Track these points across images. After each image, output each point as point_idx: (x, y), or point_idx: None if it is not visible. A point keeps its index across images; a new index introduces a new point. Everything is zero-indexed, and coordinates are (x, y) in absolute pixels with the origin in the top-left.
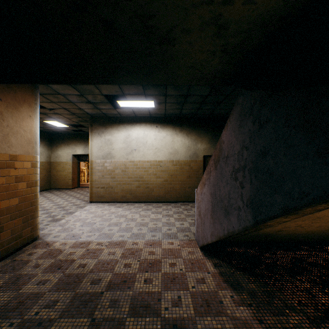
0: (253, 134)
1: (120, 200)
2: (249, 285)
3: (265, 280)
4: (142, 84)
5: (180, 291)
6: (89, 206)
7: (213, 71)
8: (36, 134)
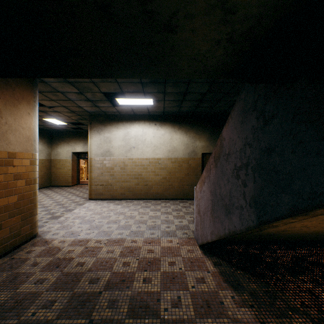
0: (257, 130)
1: (119, 198)
2: (250, 284)
3: (266, 280)
4: (141, 77)
5: (180, 291)
6: (88, 203)
7: (216, 63)
8: (35, 132)
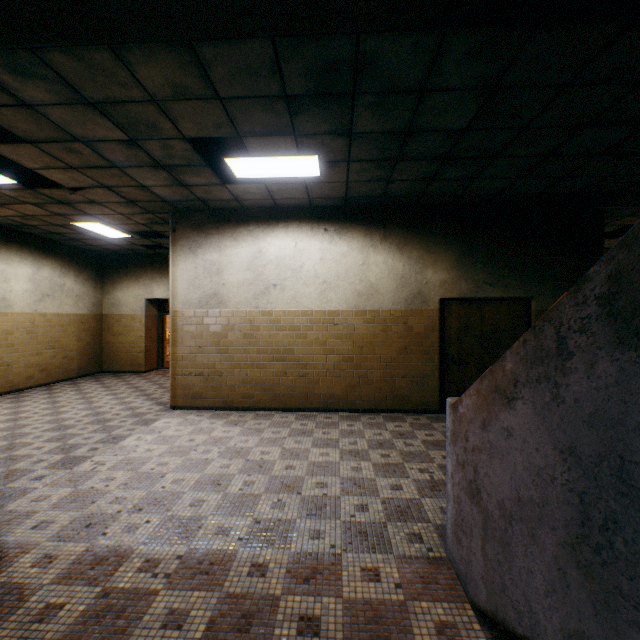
0: None
1: (240, 405)
2: None
3: None
4: None
5: None
6: (166, 419)
7: None
8: None
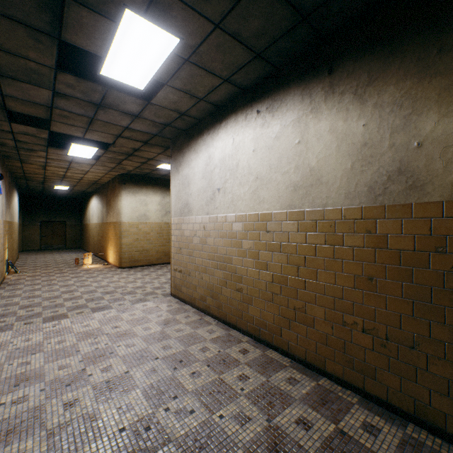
0: None
1: (198, 305)
2: None
3: None
4: None
5: None
6: (150, 302)
7: None
8: None
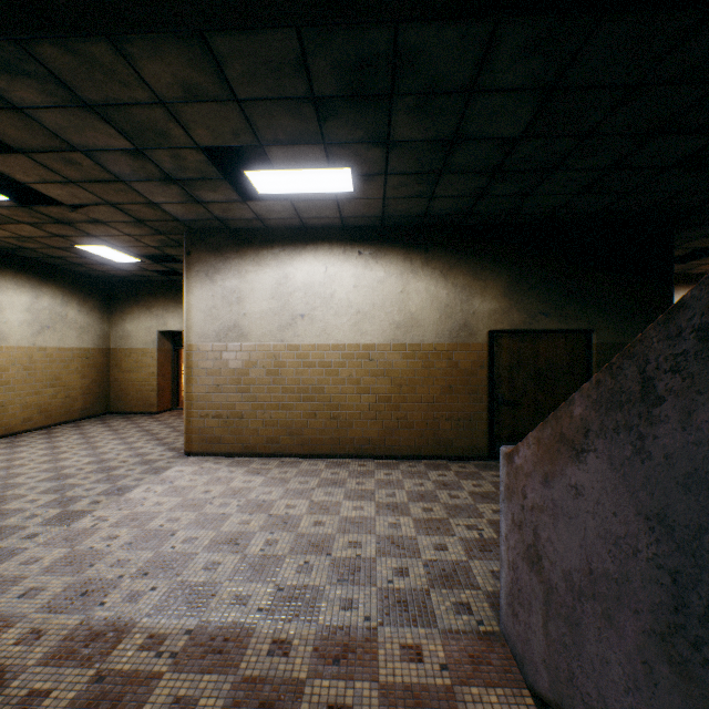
0: None
1: (263, 451)
2: None
3: None
4: None
5: None
6: (179, 467)
7: None
8: None
